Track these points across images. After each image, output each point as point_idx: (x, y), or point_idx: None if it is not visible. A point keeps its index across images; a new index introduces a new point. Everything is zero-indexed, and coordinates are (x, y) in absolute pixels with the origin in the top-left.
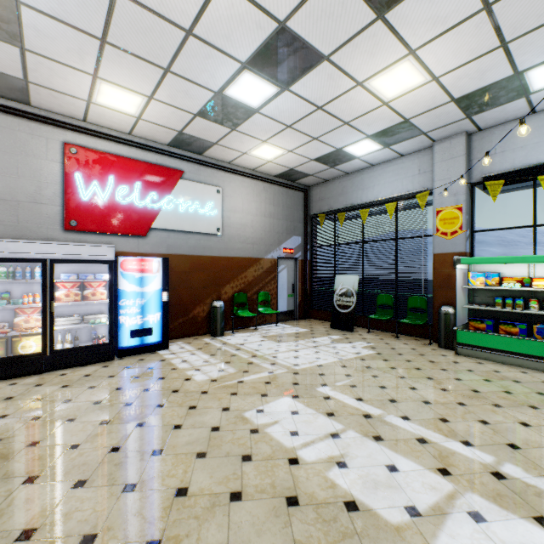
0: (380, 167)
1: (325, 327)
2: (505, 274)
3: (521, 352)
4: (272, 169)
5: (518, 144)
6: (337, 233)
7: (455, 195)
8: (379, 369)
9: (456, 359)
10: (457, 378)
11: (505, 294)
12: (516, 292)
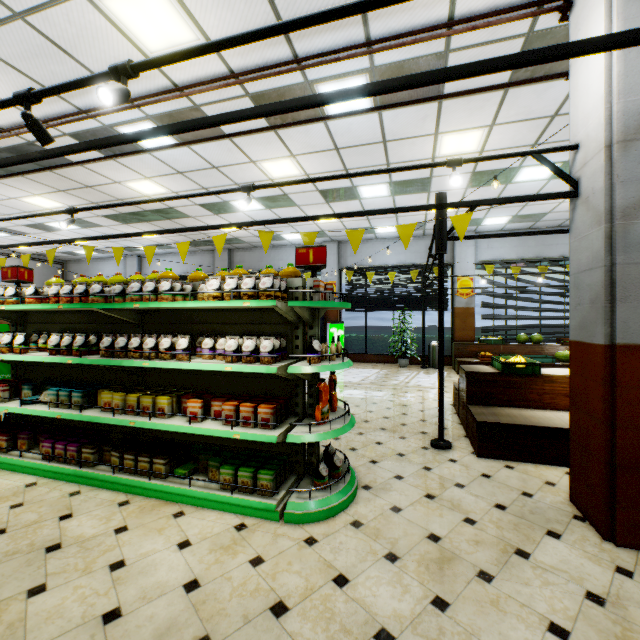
0: (107, 260)
1: None
2: None
3: None
4: (26, 252)
5: (156, 265)
6: None
7: None
8: None
9: None
10: None
11: None
12: None
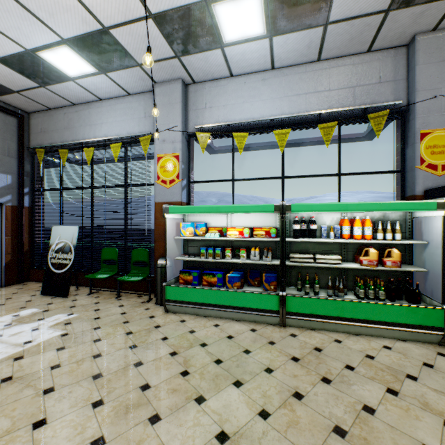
0: (108, 103)
1: (33, 295)
2: (211, 224)
3: (216, 303)
4: None
5: (221, 102)
6: (61, 174)
7: (173, 142)
8: (25, 378)
9: (162, 320)
10: (139, 362)
11: (211, 243)
12: (219, 241)
